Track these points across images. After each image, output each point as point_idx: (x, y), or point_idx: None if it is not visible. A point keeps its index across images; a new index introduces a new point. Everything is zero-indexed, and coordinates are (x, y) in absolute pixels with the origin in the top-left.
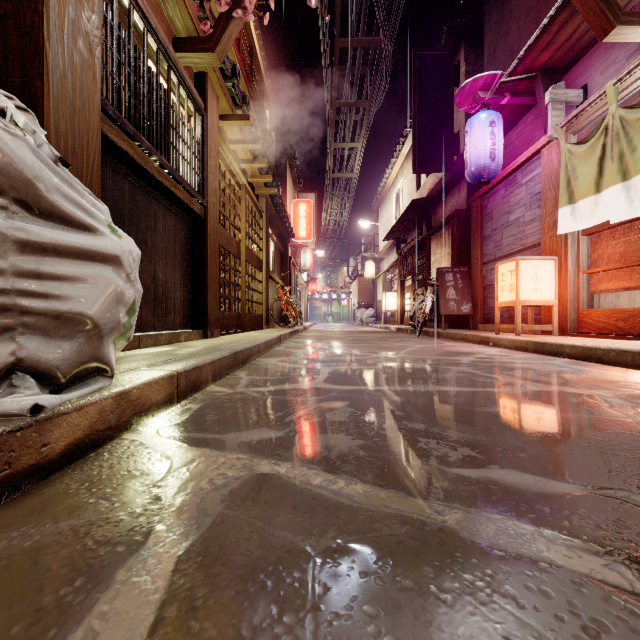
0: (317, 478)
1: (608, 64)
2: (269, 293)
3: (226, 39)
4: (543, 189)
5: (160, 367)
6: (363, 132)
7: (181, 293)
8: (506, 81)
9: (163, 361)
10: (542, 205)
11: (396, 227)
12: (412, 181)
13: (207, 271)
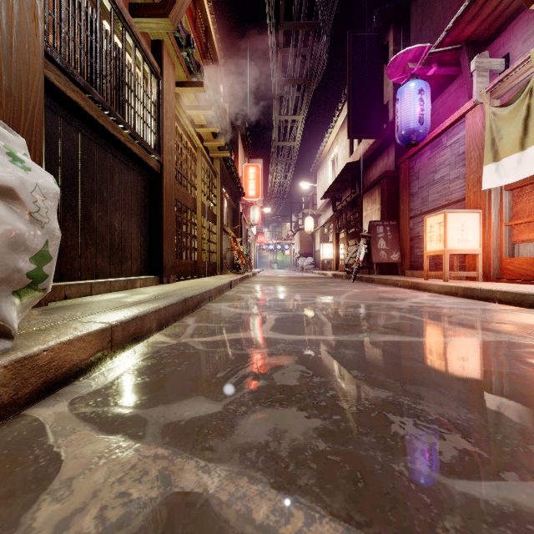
0: (262, 505)
1: (530, 33)
2: (223, 244)
3: (179, 5)
4: (467, 149)
5: (94, 319)
6: (304, 106)
7: (138, 242)
8: (434, 52)
9: (103, 311)
10: (466, 164)
11: (332, 187)
12: (346, 148)
13: (163, 222)
